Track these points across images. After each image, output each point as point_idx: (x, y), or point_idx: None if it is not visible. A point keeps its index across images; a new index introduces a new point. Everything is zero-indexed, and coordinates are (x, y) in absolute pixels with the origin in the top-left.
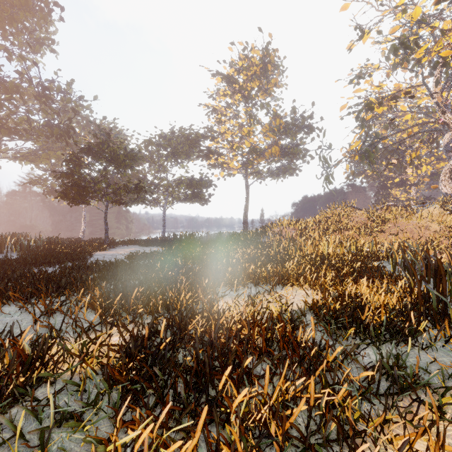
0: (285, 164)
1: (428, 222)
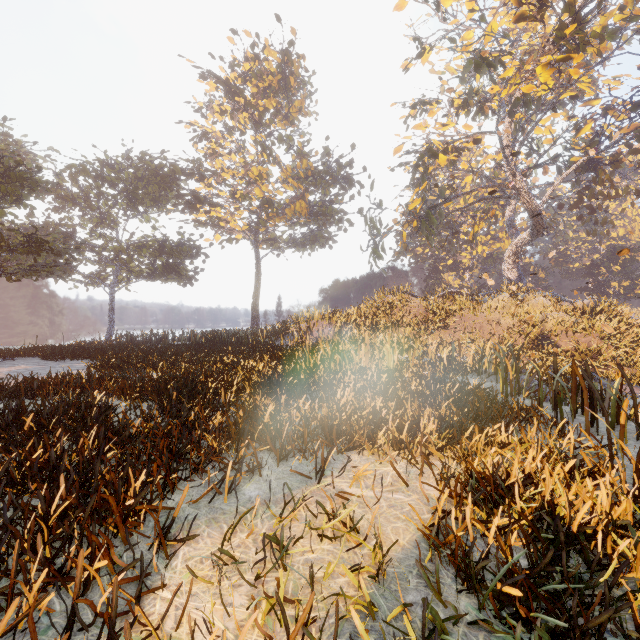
0: (314, 230)
1: (499, 315)
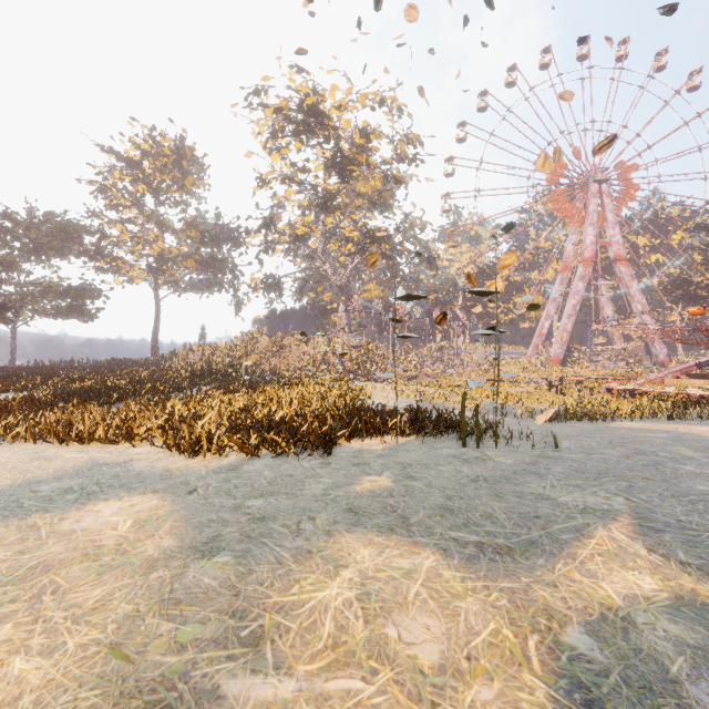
0: (210, 278)
1: (310, 349)
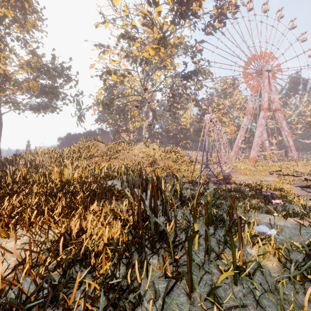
0: (46, 102)
1: (139, 152)
